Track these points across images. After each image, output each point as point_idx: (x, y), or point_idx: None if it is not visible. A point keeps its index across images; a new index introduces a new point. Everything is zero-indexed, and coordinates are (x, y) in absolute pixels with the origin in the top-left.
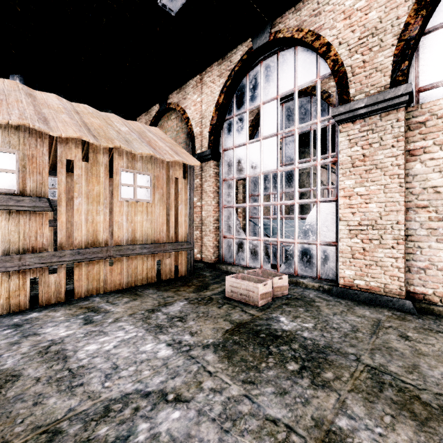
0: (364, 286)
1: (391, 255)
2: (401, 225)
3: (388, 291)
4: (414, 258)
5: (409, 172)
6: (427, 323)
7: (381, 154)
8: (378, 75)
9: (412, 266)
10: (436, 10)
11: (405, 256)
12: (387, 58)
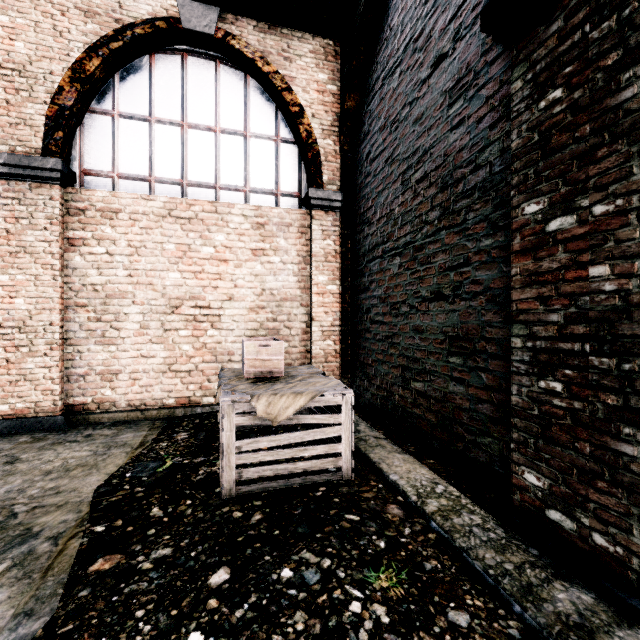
0: (8, 411)
1: (44, 365)
2: (56, 326)
3: (41, 410)
4: (74, 365)
5: (69, 263)
6: (66, 436)
7: (32, 234)
8: (28, 130)
9: (72, 374)
10: (101, 93)
11: (64, 364)
12: (40, 115)
